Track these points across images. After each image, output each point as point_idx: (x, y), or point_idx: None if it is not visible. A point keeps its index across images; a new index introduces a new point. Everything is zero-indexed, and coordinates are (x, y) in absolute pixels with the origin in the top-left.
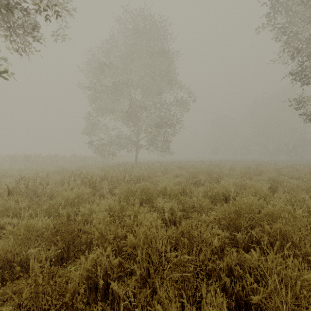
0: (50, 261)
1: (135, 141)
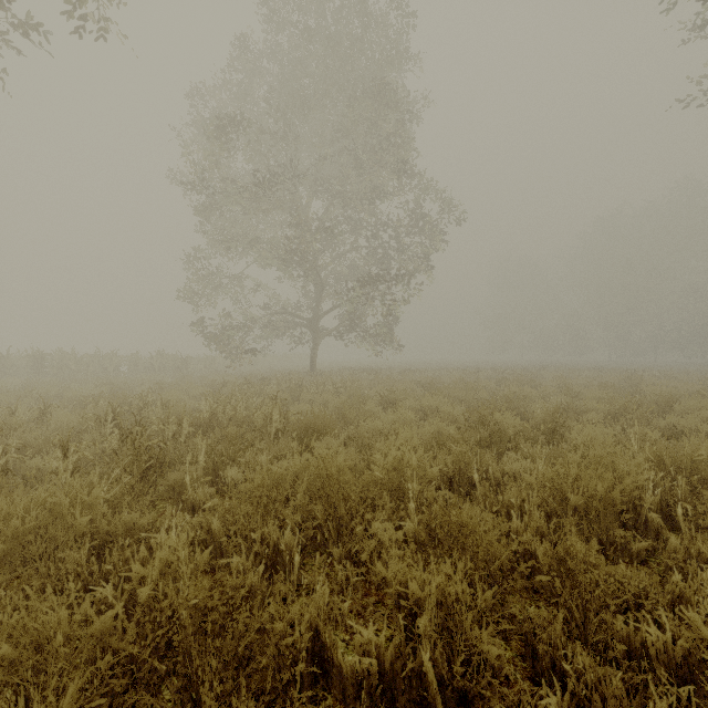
0: None
1: (310, 319)
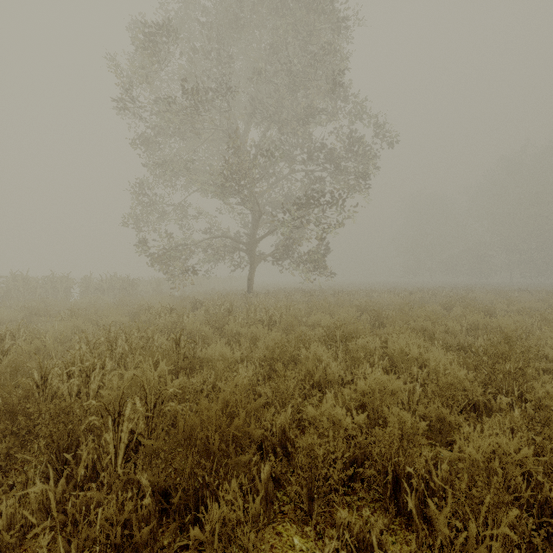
0: None
1: (247, 243)
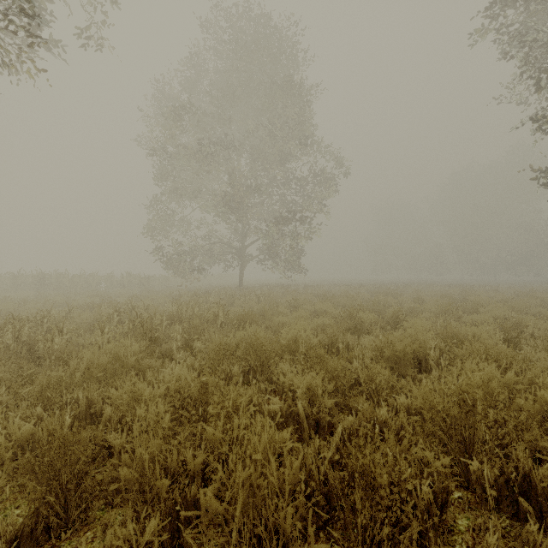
0: (9, 544)
1: (238, 248)
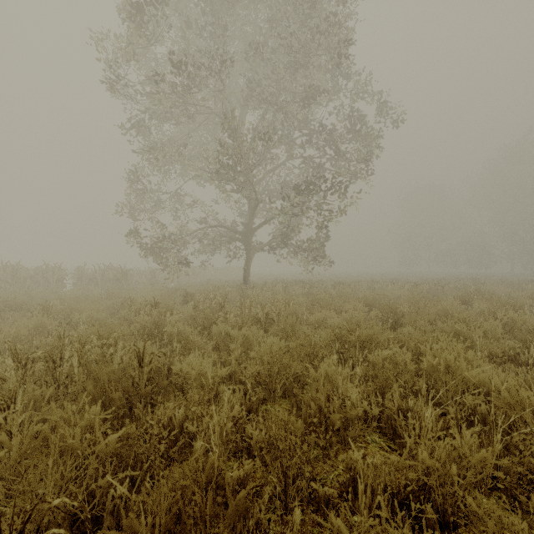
0: None
1: (243, 232)
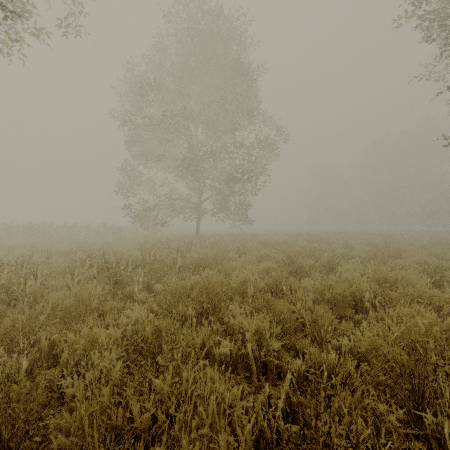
0: None
1: (196, 203)
